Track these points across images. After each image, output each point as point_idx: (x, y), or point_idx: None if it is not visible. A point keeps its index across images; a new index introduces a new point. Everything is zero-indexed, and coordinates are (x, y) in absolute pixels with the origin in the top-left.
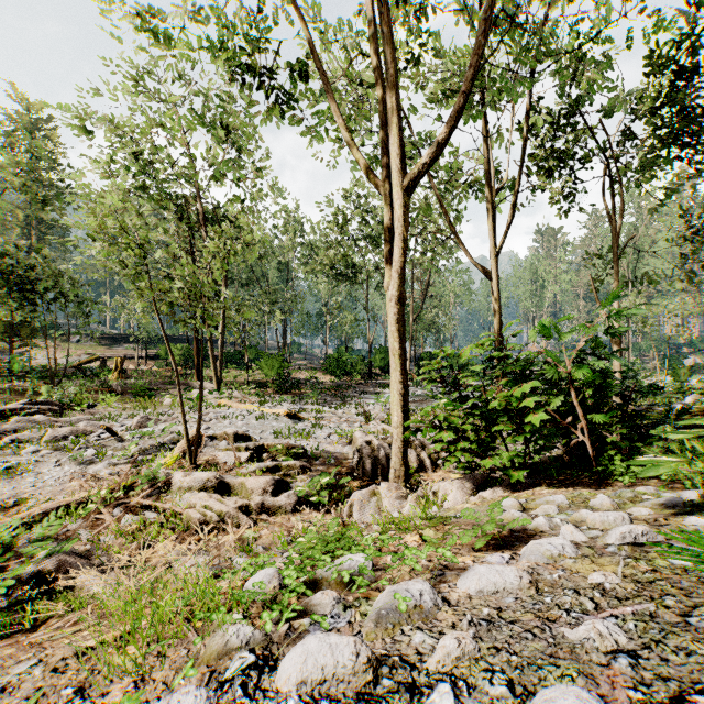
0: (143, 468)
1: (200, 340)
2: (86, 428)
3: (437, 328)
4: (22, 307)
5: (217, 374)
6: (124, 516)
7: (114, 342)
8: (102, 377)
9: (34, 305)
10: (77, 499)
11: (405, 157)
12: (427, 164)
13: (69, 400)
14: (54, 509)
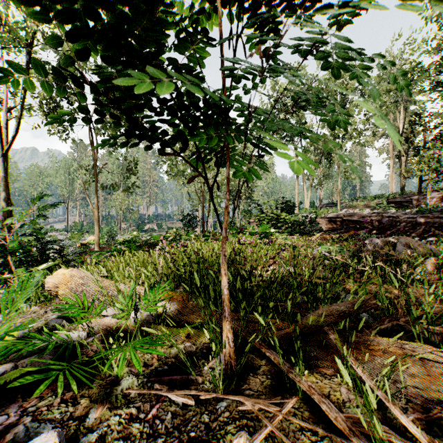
0: None
1: None
2: None
3: None
4: None
5: None
6: None
7: None
8: None
9: None
10: None
11: None
12: None
13: None
14: None
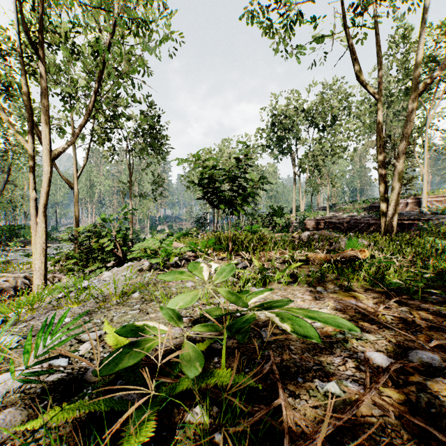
0: None
1: None
2: None
3: (15, 206)
4: None
5: None
6: None
7: None
8: None
9: None
10: None
11: (50, 145)
12: (61, 151)
13: None
14: None
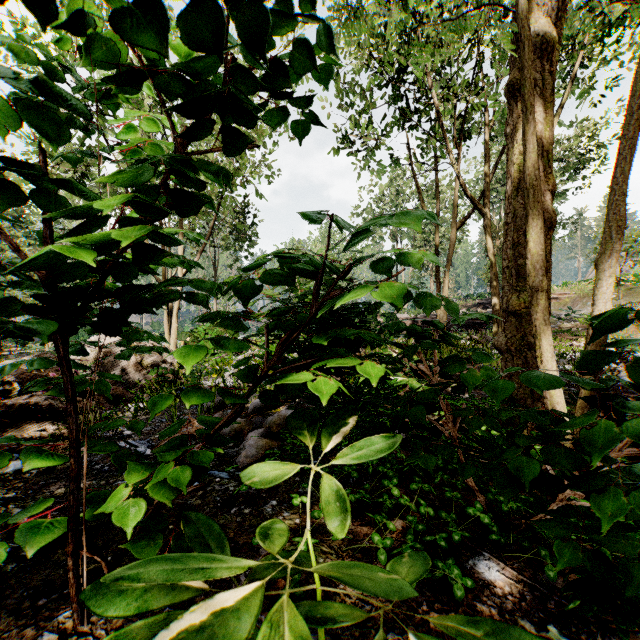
0: None
1: None
2: None
3: None
4: None
5: None
6: None
7: None
8: None
9: None
10: None
11: None
12: None
13: None
14: None
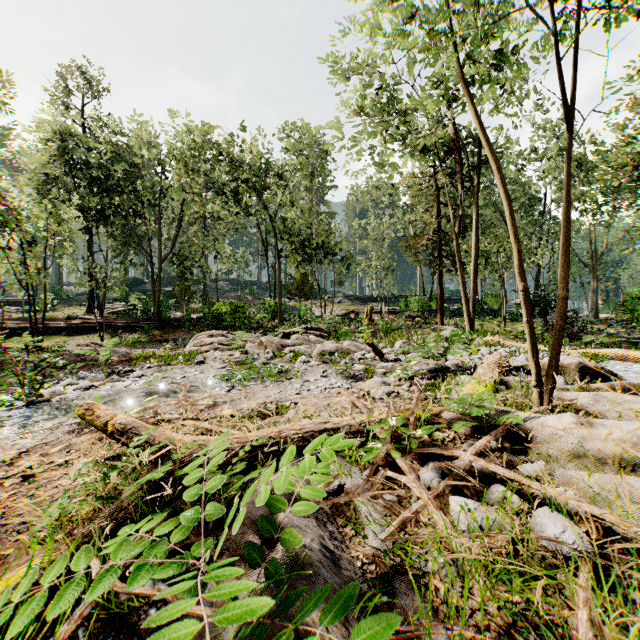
0: (436, 394)
1: (570, 122)
2: (349, 347)
3: None
4: (304, 260)
5: (469, 314)
6: (457, 497)
7: (363, 302)
8: (356, 323)
9: (311, 257)
10: (349, 424)
11: None
12: None
13: (334, 331)
14: (314, 434)
